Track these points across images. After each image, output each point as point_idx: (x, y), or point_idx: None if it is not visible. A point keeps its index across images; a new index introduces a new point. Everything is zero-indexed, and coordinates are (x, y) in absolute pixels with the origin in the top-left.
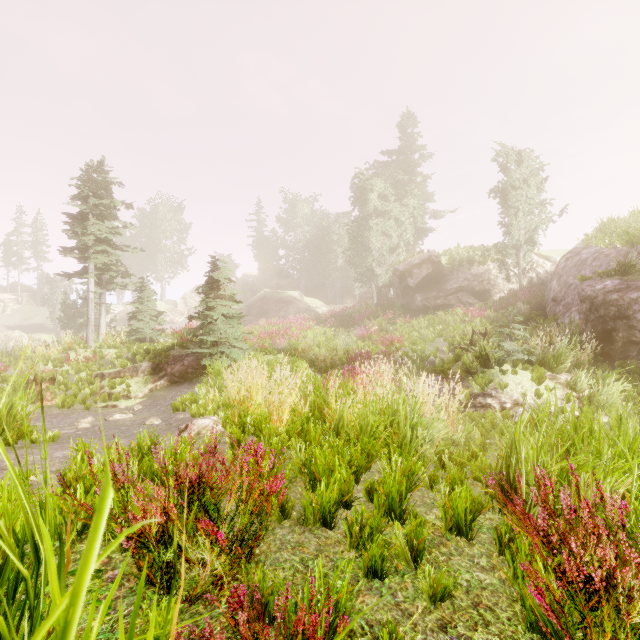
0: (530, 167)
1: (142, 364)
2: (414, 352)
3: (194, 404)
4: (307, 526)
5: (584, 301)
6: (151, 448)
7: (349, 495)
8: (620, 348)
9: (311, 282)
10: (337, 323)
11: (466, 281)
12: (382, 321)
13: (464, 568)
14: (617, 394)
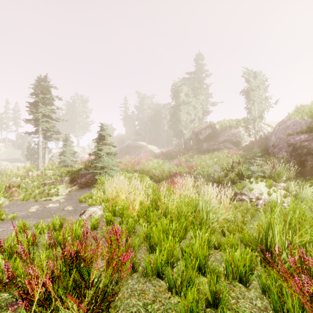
0: (260, 80)
1: (65, 178)
2: (203, 172)
3: (90, 199)
4: (148, 277)
5: (290, 146)
6: (60, 225)
7: (173, 258)
8: (309, 170)
9: (151, 137)
10: (164, 157)
11: (228, 136)
12: (186, 156)
13: (248, 309)
14: (310, 193)
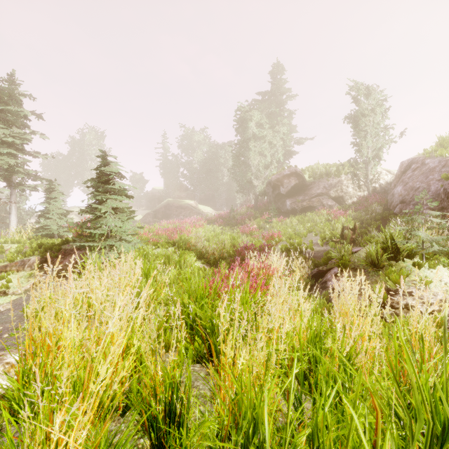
0: (376, 99)
1: (30, 258)
2: (292, 245)
3: None
4: None
5: None
6: None
7: None
8: None
9: (204, 194)
10: (224, 223)
11: (325, 189)
12: (260, 221)
13: None
14: None
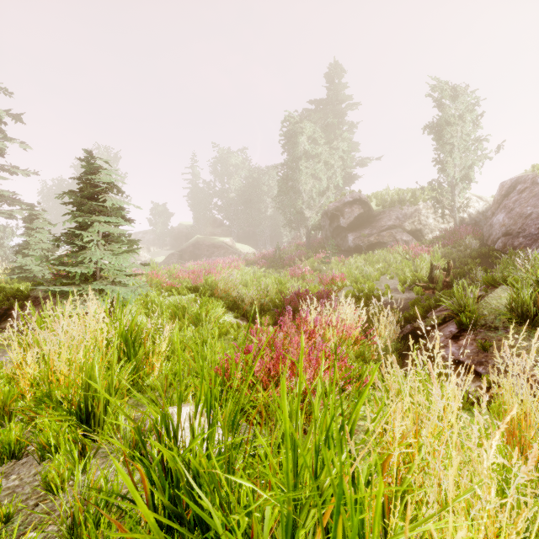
0: (465, 103)
1: None
2: (360, 291)
3: None
4: None
5: None
6: None
7: None
8: None
9: (242, 230)
10: (267, 264)
11: (399, 221)
12: (314, 261)
13: None
14: None
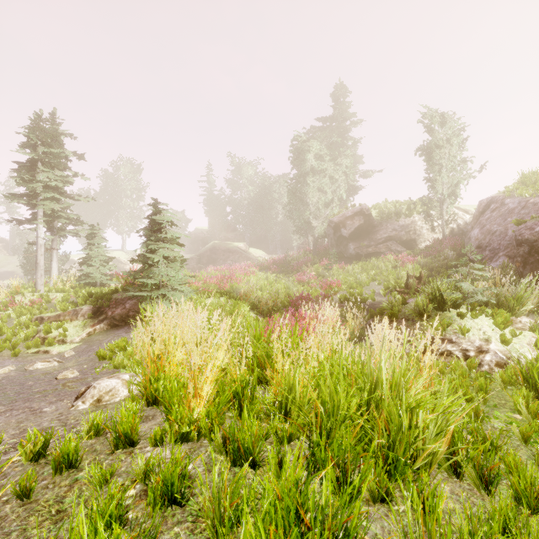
0: (452, 128)
1: (83, 307)
2: (352, 295)
3: (121, 352)
4: None
5: (521, 244)
6: None
7: None
8: None
9: (255, 235)
10: (278, 269)
11: (394, 231)
12: (319, 267)
13: None
14: None
